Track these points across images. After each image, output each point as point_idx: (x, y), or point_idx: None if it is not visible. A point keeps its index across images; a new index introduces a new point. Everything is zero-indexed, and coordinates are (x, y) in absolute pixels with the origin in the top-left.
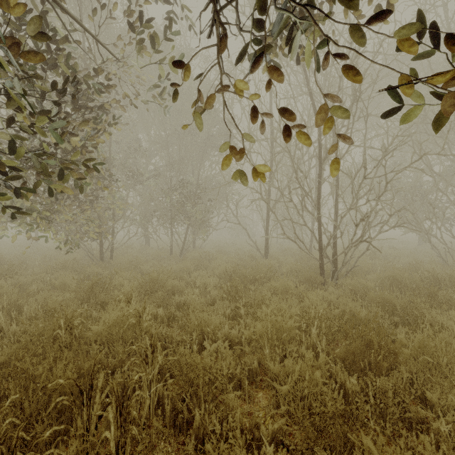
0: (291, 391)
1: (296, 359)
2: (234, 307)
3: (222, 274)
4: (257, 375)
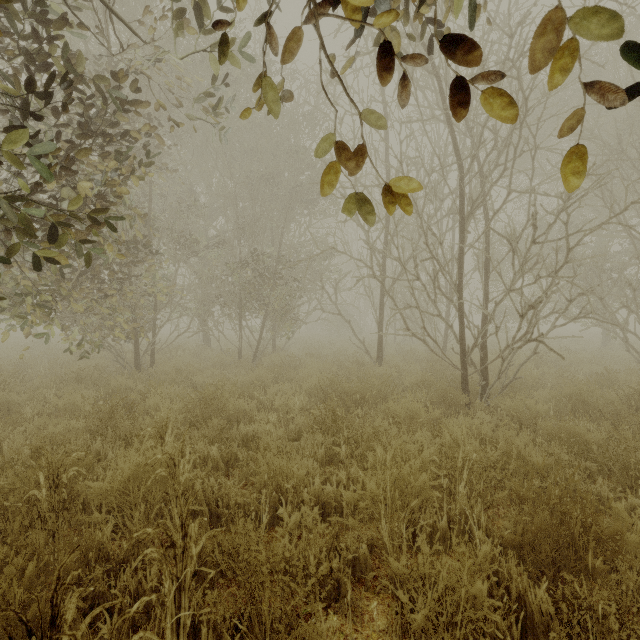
0: (431, 617)
1: (432, 537)
2: (330, 444)
3: (314, 389)
4: (367, 568)
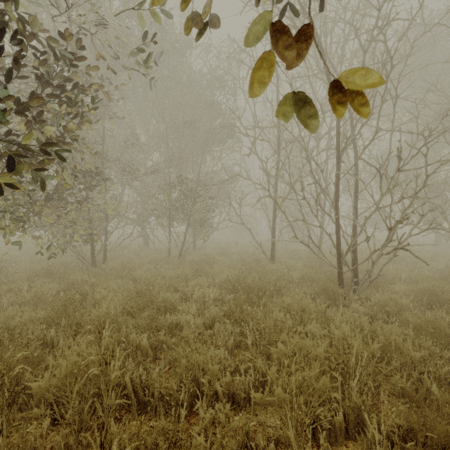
0: None
1: (330, 430)
2: (238, 332)
3: (224, 282)
4: None
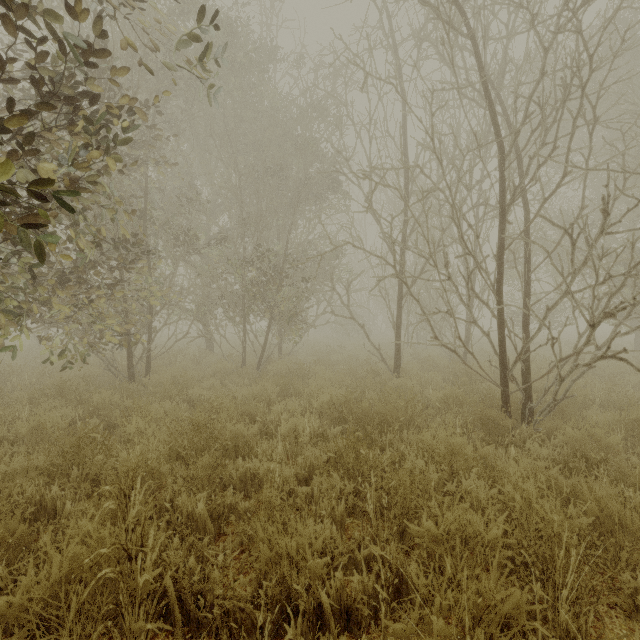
0: None
1: None
2: (351, 492)
3: (326, 407)
4: None
